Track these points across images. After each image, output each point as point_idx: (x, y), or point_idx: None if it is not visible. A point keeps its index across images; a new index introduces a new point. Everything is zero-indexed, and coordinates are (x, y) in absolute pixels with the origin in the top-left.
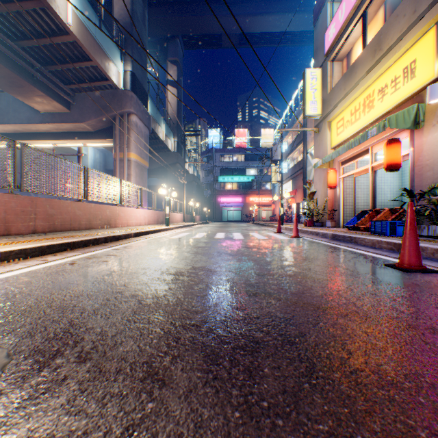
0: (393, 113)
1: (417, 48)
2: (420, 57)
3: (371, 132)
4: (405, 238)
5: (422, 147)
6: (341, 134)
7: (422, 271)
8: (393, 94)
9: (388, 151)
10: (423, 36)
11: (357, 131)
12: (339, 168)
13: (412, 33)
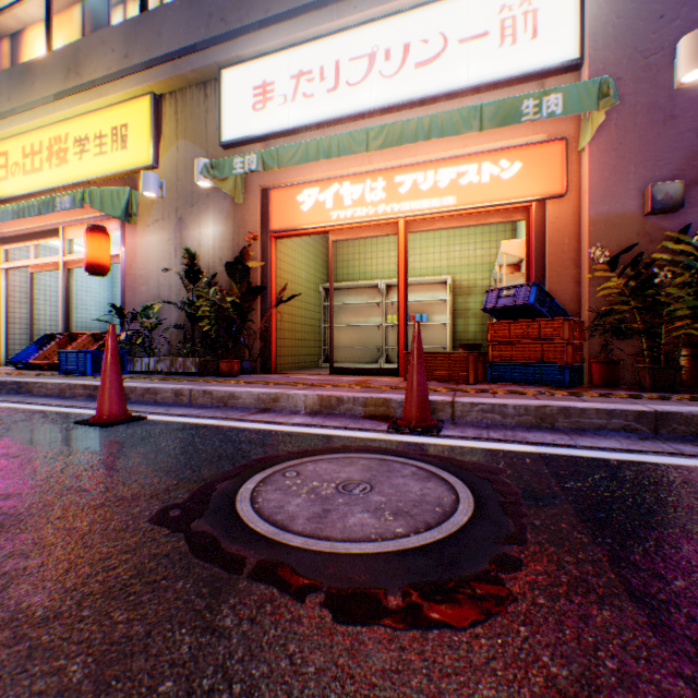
0: (102, 187)
1: (132, 110)
2: (136, 127)
3: (65, 202)
4: (108, 377)
5: (138, 251)
6: (6, 184)
7: (129, 421)
8: (100, 158)
9: (93, 243)
10: (139, 100)
11: (40, 191)
12: (1, 248)
13: (126, 85)
